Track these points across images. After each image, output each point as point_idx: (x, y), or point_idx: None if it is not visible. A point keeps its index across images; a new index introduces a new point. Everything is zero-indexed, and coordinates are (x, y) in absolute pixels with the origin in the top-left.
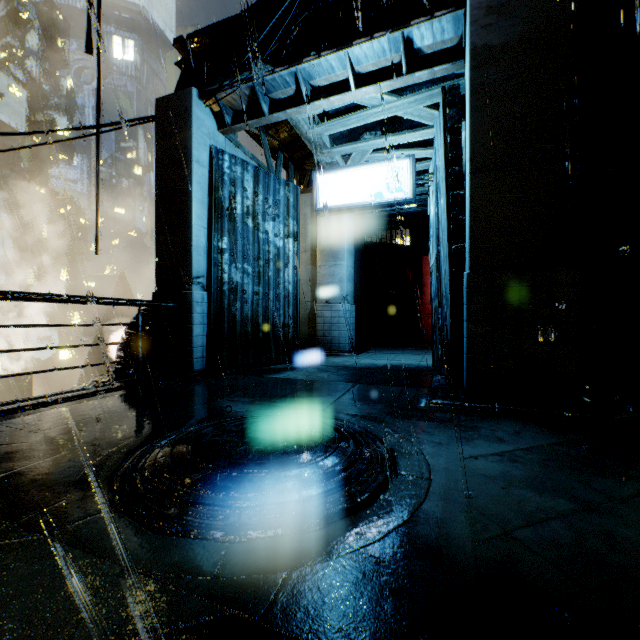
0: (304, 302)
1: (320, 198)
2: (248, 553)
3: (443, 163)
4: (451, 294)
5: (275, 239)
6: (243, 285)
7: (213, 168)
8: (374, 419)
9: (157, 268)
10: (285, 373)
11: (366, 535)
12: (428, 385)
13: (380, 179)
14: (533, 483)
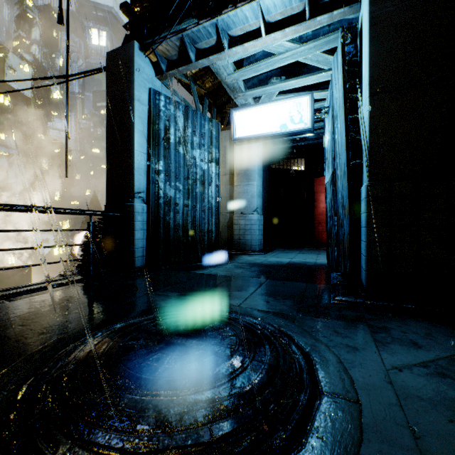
0: (224, 213)
1: (236, 130)
2: None
3: (341, 92)
4: (349, 204)
5: (201, 163)
6: (175, 199)
7: (151, 106)
8: (286, 317)
9: (108, 186)
10: (208, 269)
11: None
12: (328, 281)
13: (285, 113)
14: None
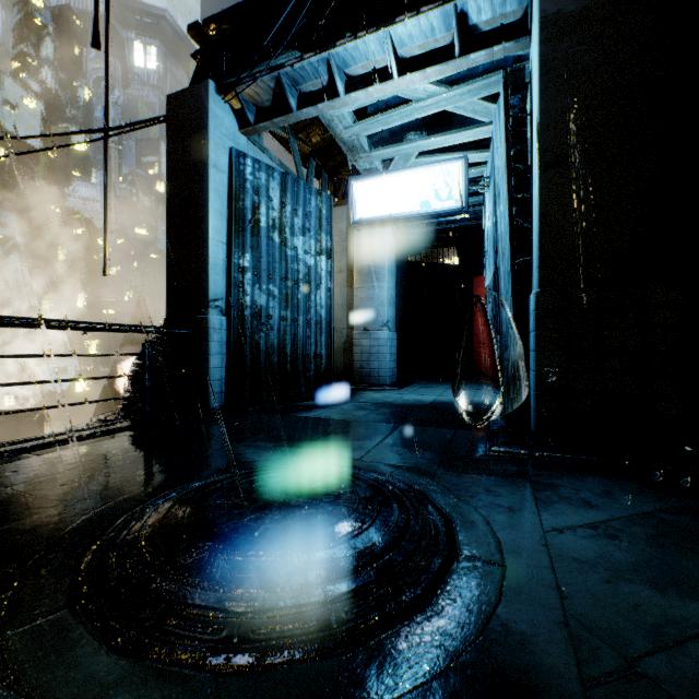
0: (339, 329)
1: (357, 209)
2: (245, 696)
3: (504, 161)
4: (514, 318)
5: (305, 256)
6: (268, 309)
7: (233, 174)
8: (423, 472)
9: (169, 290)
10: (316, 411)
11: (420, 664)
12: (485, 427)
13: (427, 185)
14: (647, 574)
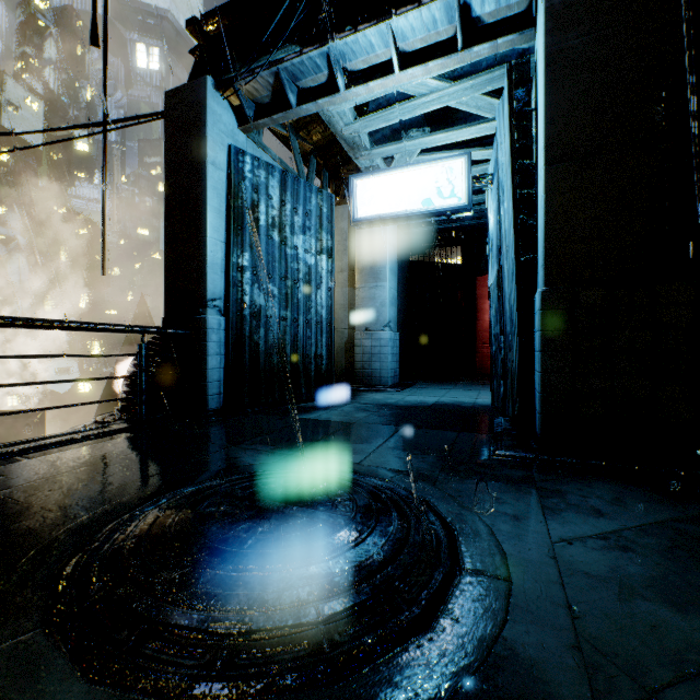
0: (340, 329)
1: (358, 207)
2: None
3: (508, 156)
4: (519, 318)
5: (306, 256)
6: (267, 309)
7: (232, 171)
8: (424, 477)
9: (167, 289)
10: (316, 413)
11: (419, 696)
12: (489, 429)
13: (429, 183)
14: (664, 590)
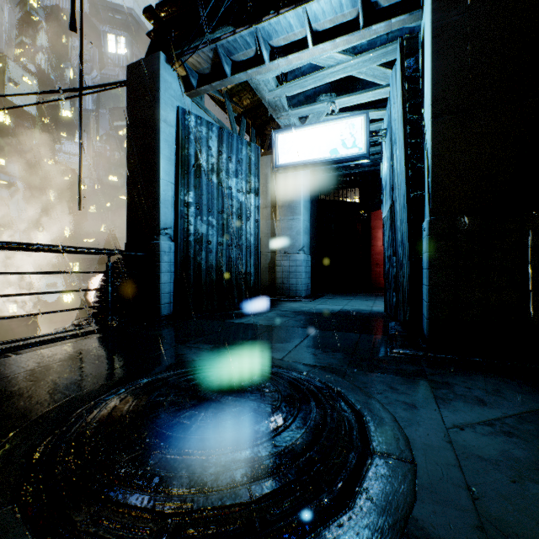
0: (265, 253)
1: (279, 156)
2: None
3: (400, 113)
4: (409, 242)
5: (238, 194)
6: (208, 236)
7: (180, 127)
8: (335, 371)
9: (129, 220)
10: (246, 318)
11: None
12: (385, 332)
13: (335, 136)
14: None
